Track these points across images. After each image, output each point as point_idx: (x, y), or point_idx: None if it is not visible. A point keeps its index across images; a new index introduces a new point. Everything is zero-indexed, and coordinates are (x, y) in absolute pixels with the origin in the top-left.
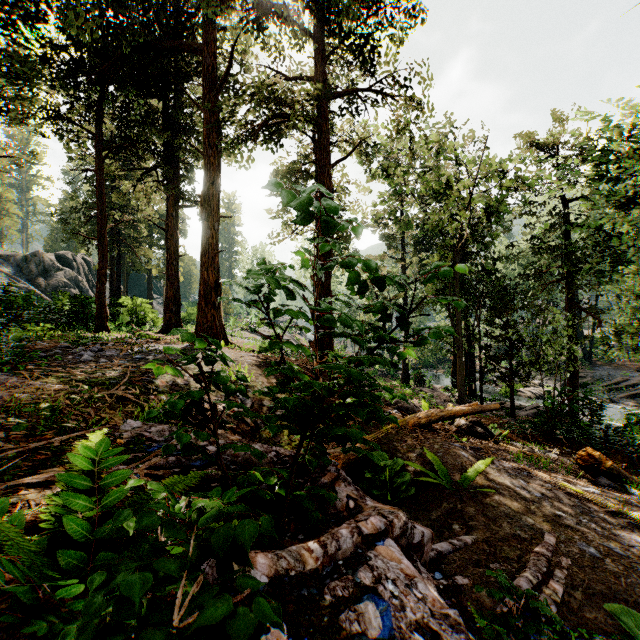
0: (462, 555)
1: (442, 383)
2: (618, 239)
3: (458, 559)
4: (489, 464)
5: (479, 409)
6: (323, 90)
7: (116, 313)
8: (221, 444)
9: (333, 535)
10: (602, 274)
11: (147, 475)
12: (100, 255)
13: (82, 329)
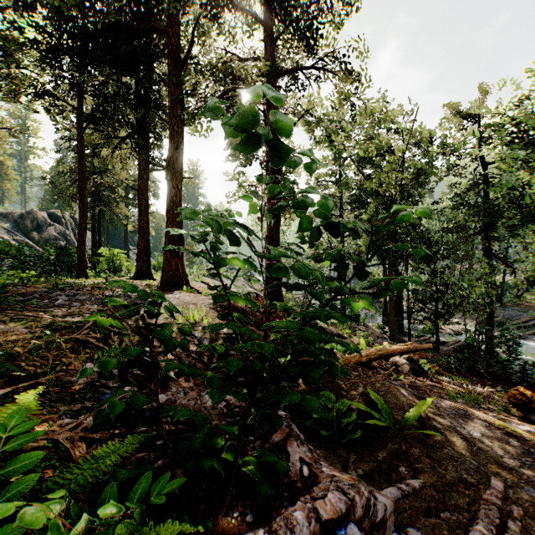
0: (411, 502)
1: (374, 321)
2: (529, 197)
3: (408, 507)
4: (430, 404)
5: (413, 348)
6: (273, 65)
7: (96, 262)
8: (172, 392)
9: (287, 520)
10: (516, 228)
11: (91, 430)
12: (81, 212)
13: (67, 275)
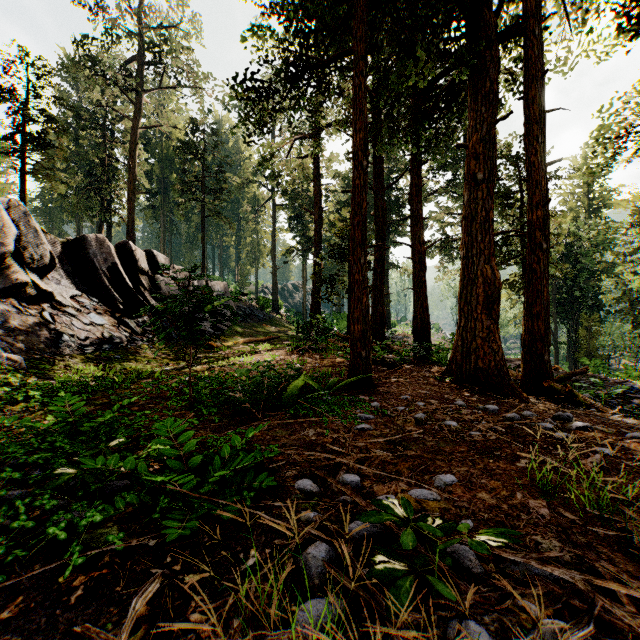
0: None
1: None
2: None
3: None
4: None
5: None
6: None
7: None
8: None
9: None
10: None
11: None
12: None
13: None
